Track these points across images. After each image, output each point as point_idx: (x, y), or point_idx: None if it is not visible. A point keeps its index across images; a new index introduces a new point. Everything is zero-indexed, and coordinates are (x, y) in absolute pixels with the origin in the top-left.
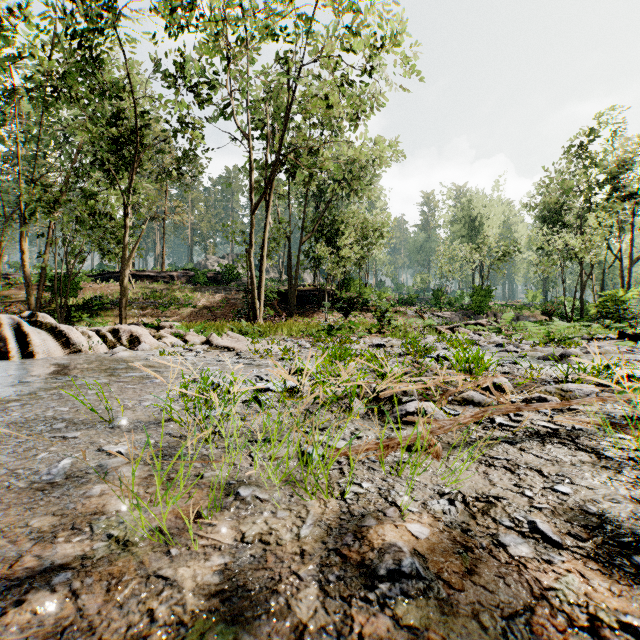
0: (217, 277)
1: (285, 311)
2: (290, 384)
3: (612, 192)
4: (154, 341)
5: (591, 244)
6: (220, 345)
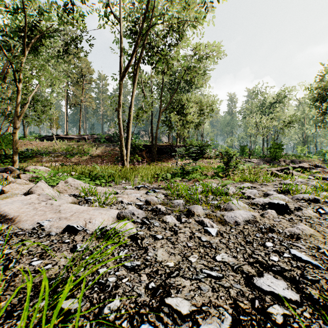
0: (111, 139)
1: (150, 158)
2: None
3: None
4: None
5: None
6: None
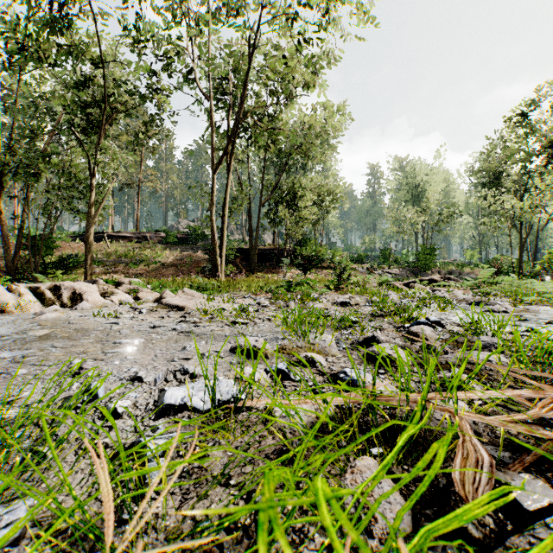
0: (186, 238)
1: (247, 268)
2: (228, 390)
3: (549, 158)
4: (99, 299)
5: (539, 203)
6: (169, 303)
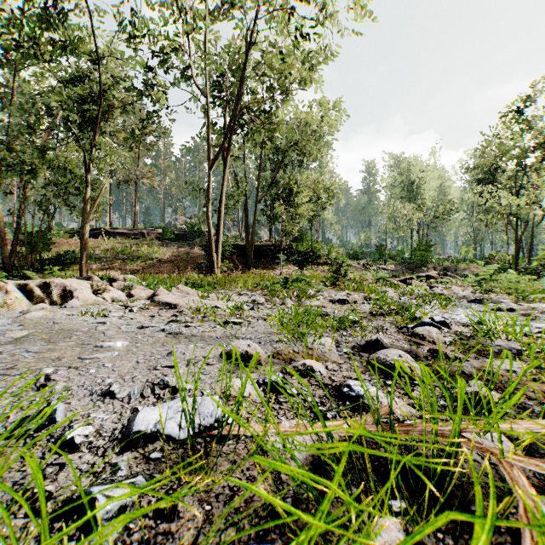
0: (183, 234)
1: (243, 264)
2: (211, 412)
3: (544, 154)
4: (90, 296)
5: (536, 200)
6: (162, 301)
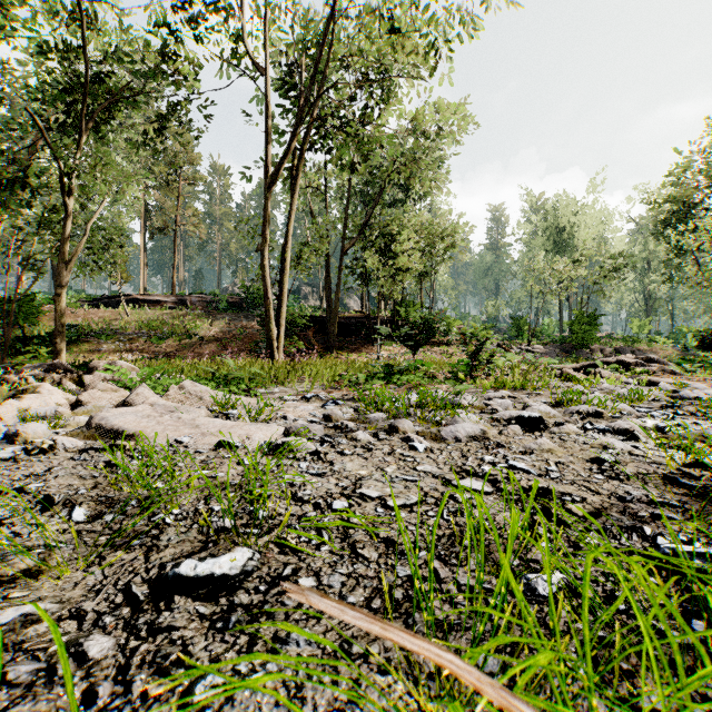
0: (241, 303)
1: (323, 344)
2: None
3: None
4: None
5: None
6: (105, 425)
